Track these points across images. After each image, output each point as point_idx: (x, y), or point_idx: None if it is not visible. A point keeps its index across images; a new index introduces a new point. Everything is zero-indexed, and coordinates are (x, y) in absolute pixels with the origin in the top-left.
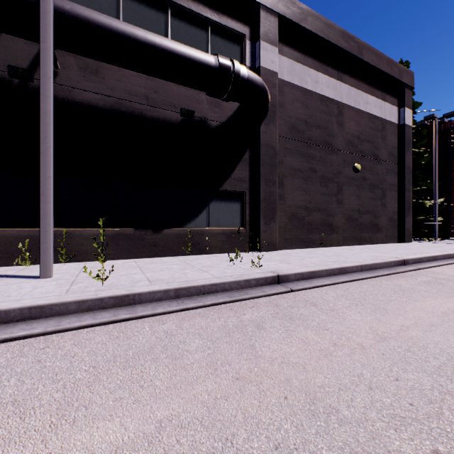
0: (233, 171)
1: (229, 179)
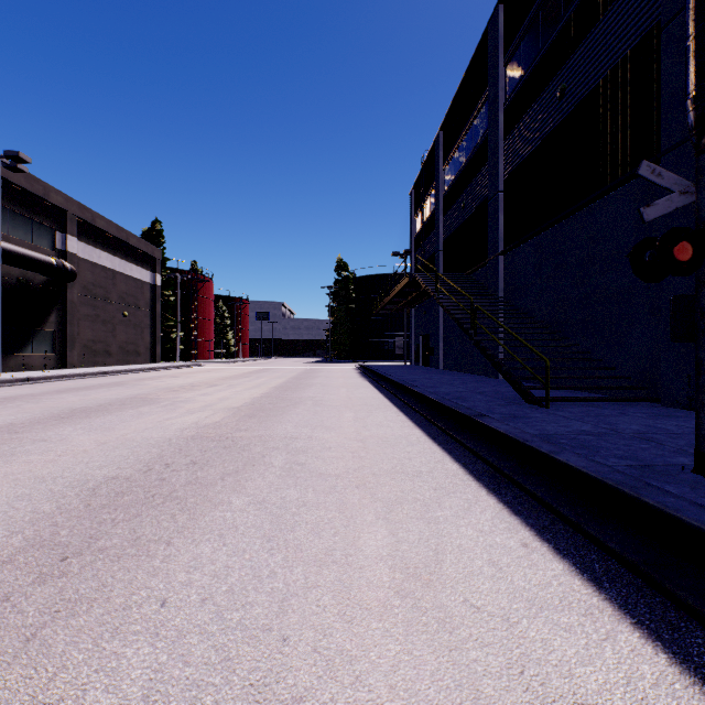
0: (48, 317)
1: (46, 322)
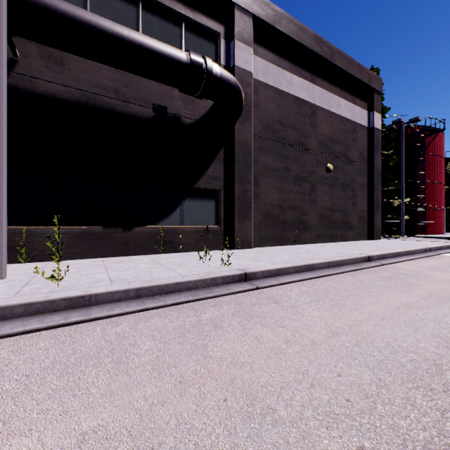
0: (207, 169)
1: (203, 177)
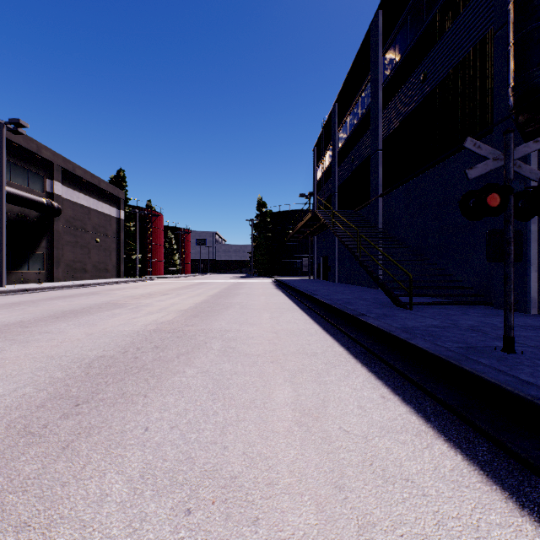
0: (40, 243)
1: (39, 247)
